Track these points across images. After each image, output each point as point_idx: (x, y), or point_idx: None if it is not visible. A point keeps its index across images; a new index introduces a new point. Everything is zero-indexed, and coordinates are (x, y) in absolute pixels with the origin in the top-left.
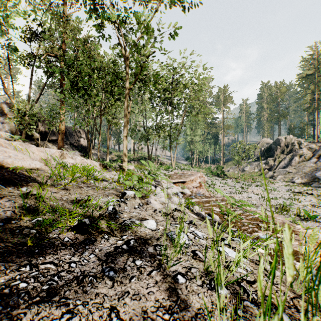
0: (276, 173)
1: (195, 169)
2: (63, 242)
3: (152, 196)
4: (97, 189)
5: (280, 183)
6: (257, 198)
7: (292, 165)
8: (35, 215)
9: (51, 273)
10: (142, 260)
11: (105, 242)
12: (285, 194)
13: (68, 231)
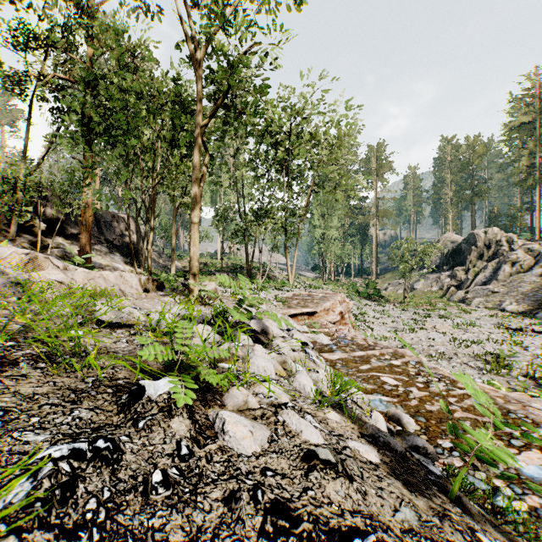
0: (471, 293)
1: (329, 287)
2: None
3: (235, 391)
4: (67, 367)
5: (479, 311)
6: (445, 342)
7: (498, 279)
8: None
9: None
10: None
11: None
12: (494, 333)
13: None
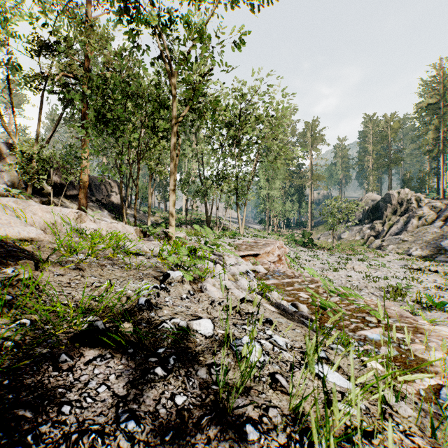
0: (386, 242)
1: (272, 237)
2: (58, 362)
3: (209, 279)
4: (127, 269)
5: (391, 256)
6: (360, 278)
7: (408, 230)
8: (19, 314)
9: (24, 427)
10: (186, 395)
11: (127, 361)
12: (399, 272)
13: (70, 343)
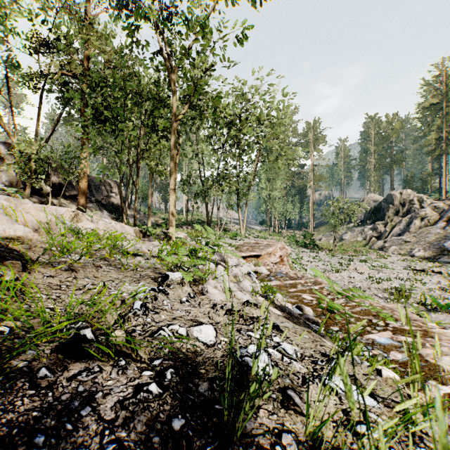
0: (388, 243)
1: (273, 238)
2: (36, 378)
3: (210, 281)
4: (124, 270)
5: (393, 257)
6: (362, 279)
7: (410, 231)
8: None
9: None
10: (185, 418)
11: (118, 375)
12: (402, 273)
13: (53, 354)
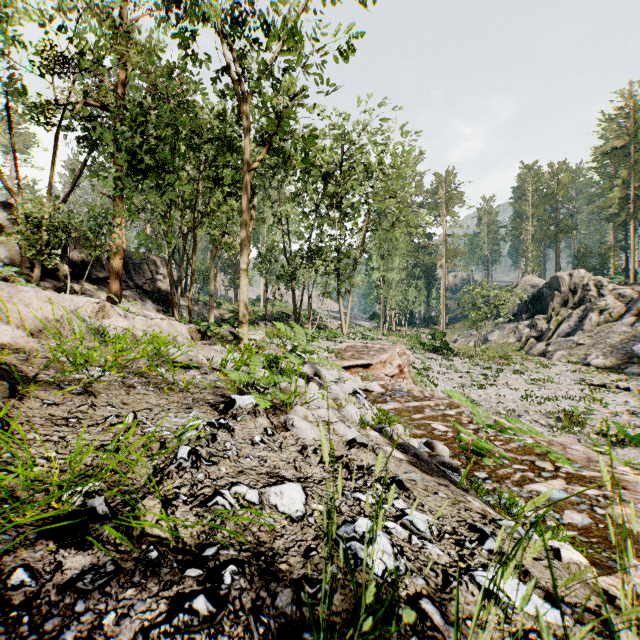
0: (553, 346)
1: (389, 338)
2: (6, 588)
3: (297, 408)
4: (169, 391)
5: (560, 366)
6: (517, 398)
7: (584, 329)
8: None
9: None
10: None
11: (144, 578)
12: (574, 390)
13: (41, 540)
